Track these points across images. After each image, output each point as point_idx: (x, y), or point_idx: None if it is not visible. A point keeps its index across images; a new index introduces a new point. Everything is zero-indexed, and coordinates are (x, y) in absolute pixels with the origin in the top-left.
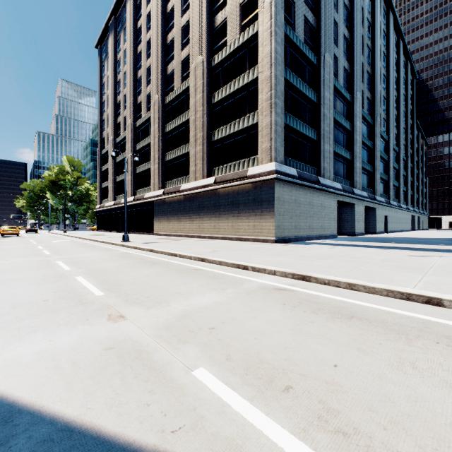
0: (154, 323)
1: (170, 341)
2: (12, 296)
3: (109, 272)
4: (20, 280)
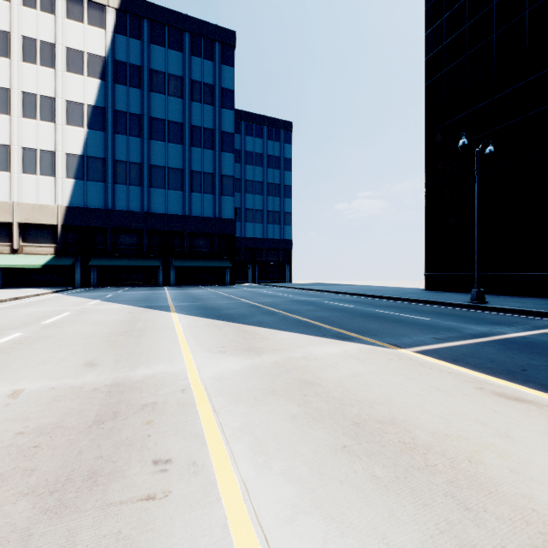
0: (79, 307)
1: (85, 305)
2: (106, 315)
3: (5, 325)
4: (89, 323)
